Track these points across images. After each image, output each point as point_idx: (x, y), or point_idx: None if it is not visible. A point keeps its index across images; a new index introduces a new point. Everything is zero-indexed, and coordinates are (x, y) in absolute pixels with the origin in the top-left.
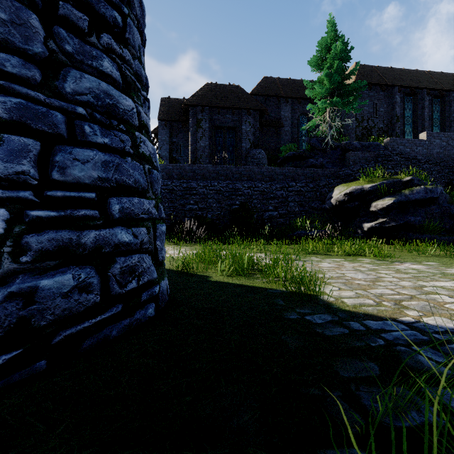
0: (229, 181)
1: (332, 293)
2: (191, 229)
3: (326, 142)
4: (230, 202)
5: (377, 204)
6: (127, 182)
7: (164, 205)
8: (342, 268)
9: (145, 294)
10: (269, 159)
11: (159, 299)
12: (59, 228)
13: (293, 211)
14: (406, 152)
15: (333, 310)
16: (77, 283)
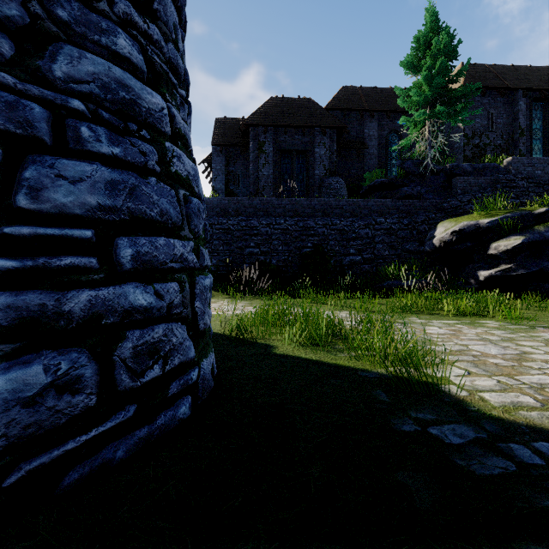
0: (299, 218)
1: (463, 383)
2: (252, 278)
3: (425, 166)
4: (300, 244)
5: (498, 245)
6: (147, 214)
7: (219, 248)
8: (461, 336)
9: (175, 385)
10: (349, 189)
11: (198, 387)
12: (24, 288)
13: (381, 255)
14: (535, 176)
15: (472, 416)
16: (53, 379)
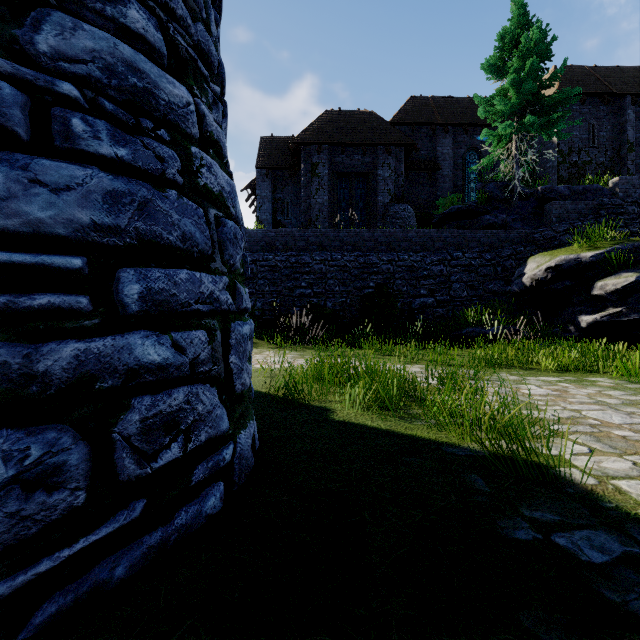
0: (359, 253)
1: (591, 467)
2: (303, 324)
3: (511, 189)
4: (361, 284)
5: (604, 284)
6: (164, 238)
7: (264, 289)
8: (568, 398)
9: (201, 469)
10: (418, 219)
11: (233, 469)
12: None
13: (458, 297)
14: None
15: (611, 516)
16: (18, 470)
